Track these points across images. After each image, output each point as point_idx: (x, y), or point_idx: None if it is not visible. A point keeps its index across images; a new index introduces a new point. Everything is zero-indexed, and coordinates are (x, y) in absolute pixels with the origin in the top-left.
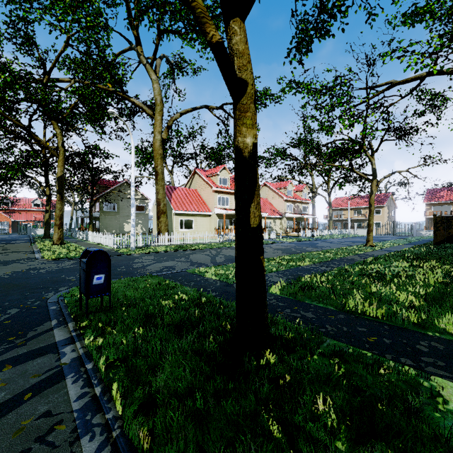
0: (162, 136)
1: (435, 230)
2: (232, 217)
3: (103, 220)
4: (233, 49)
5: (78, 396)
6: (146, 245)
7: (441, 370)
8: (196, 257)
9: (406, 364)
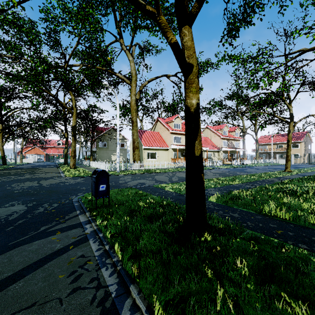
0: (136, 97)
1: None
2: (183, 151)
3: (99, 153)
4: (184, 45)
5: (97, 249)
6: (126, 169)
7: None
8: (159, 178)
9: (302, 247)
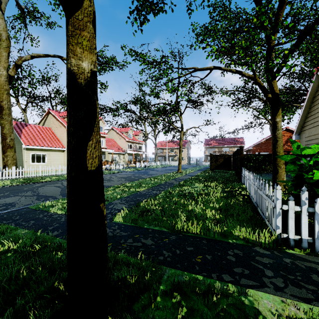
0: (9, 72)
1: (211, 162)
2: None
3: None
4: None
5: None
6: None
7: (249, 280)
8: (45, 190)
9: (228, 281)
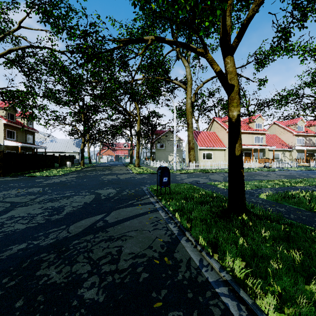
0: (191, 100)
1: None
2: (242, 150)
3: (157, 154)
4: (227, 70)
5: (164, 215)
6: (182, 169)
7: None
8: (213, 177)
9: None
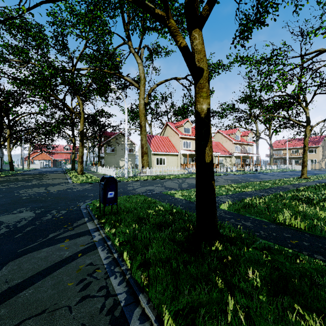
0: (145, 101)
1: None
2: (193, 156)
3: (106, 158)
4: (194, 48)
5: (105, 257)
6: (134, 175)
7: None
8: (168, 184)
9: (318, 258)
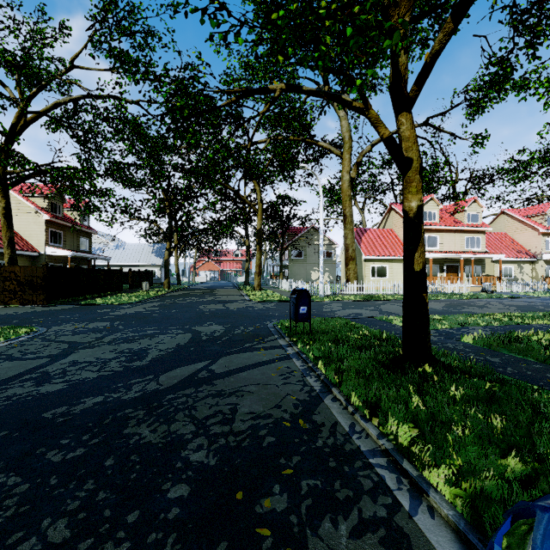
0: (350, 175)
1: None
2: (443, 262)
3: (292, 268)
4: (401, 135)
5: (300, 365)
6: (333, 294)
7: None
8: (387, 308)
9: None
